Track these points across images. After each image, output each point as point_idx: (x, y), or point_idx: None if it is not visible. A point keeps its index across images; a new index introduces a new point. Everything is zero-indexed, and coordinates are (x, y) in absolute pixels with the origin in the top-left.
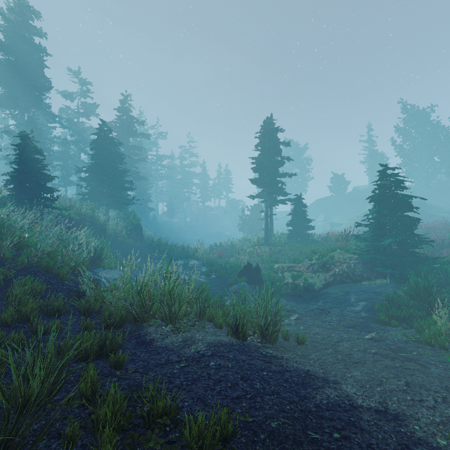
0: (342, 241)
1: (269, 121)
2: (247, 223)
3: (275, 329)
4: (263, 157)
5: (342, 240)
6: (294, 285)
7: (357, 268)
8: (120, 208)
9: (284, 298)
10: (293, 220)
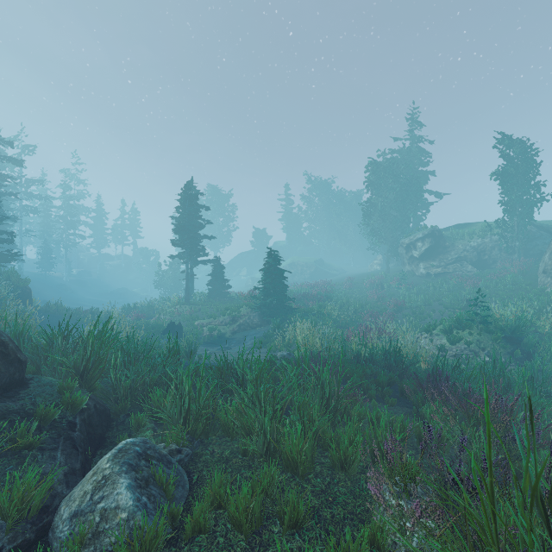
0: (248, 299)
1: (190, 183)
2: (165, 279)
3: (195, 352)
4: (184, 220)
5: (249, 298)
6: (210, 336)
7: (255, 319)
8: None
9: (202, 346)
10: (213, 280)
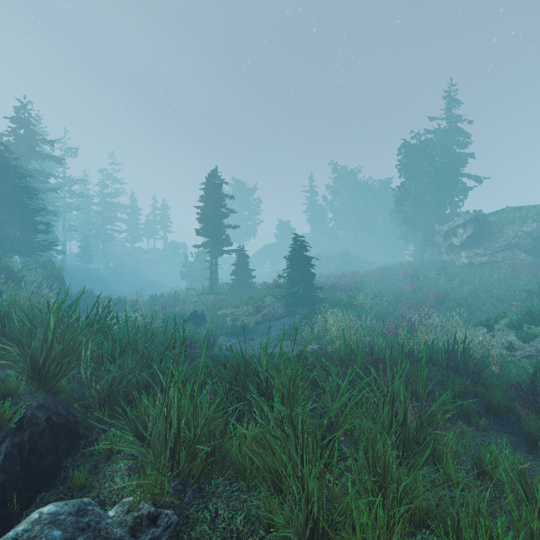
0: (272, 289)
1: (214, 172)
2: (191, 270)
3: (214, 343)
4: (208, 209)
5: (273, 288)
6: (233, 326)
7: (280, 309)
8: (32, 255)
9: (225, 336)
10: (237, 270)
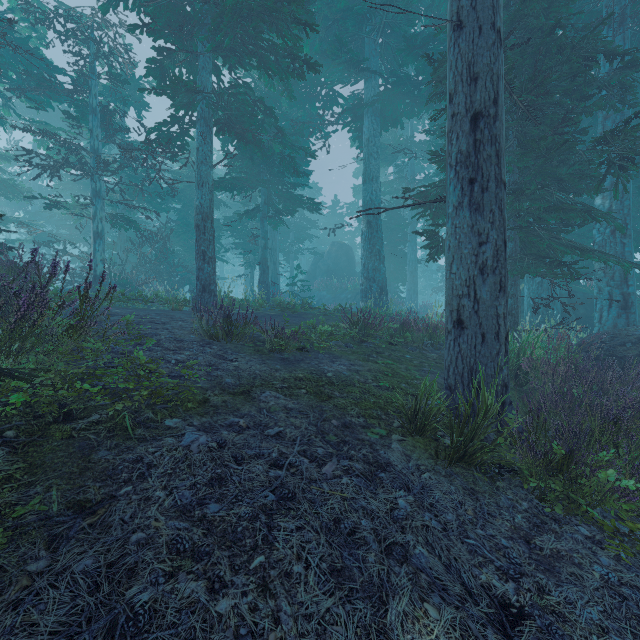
0: None
1: None
2: None
3: None
4: None
5: None
6: None
7: None
8: None
9: None
10: None
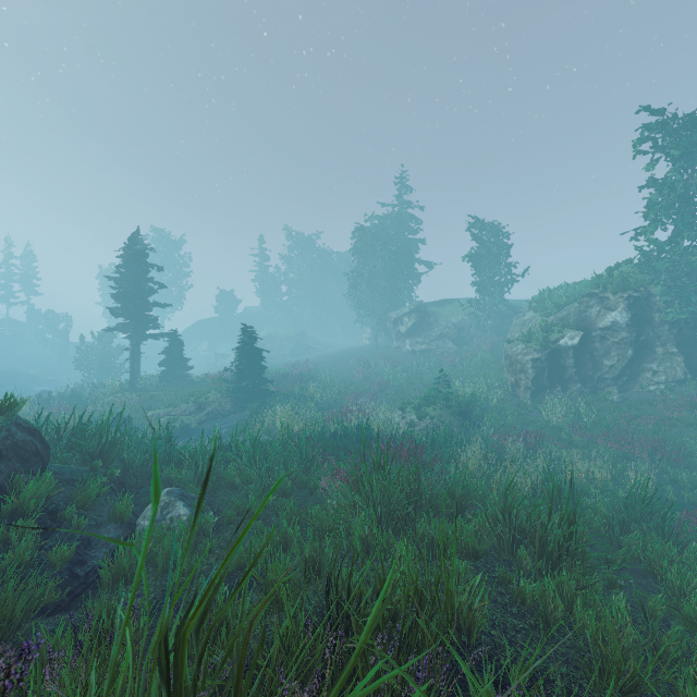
0: (217, 383)
1: (135, 235)
2: (89, 357)
3: None
4: (128, 283)
5: (218, 381)
6: (171, 429)
7: (227, 406)
8: None
9: None
10: (168, 359)
